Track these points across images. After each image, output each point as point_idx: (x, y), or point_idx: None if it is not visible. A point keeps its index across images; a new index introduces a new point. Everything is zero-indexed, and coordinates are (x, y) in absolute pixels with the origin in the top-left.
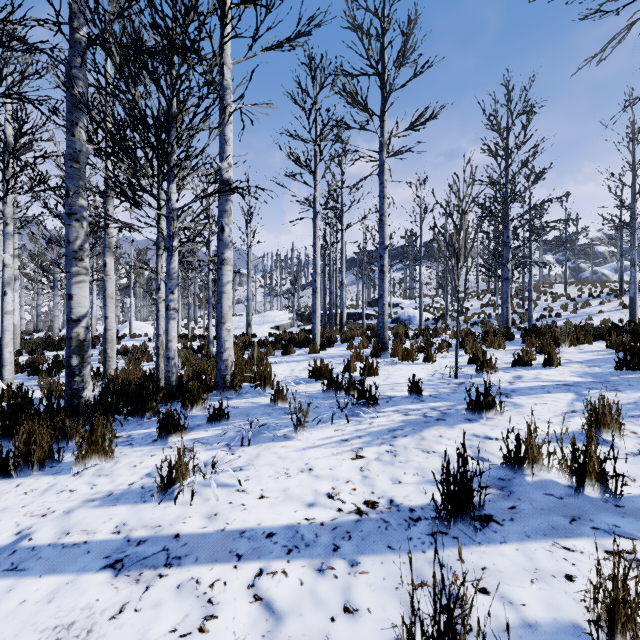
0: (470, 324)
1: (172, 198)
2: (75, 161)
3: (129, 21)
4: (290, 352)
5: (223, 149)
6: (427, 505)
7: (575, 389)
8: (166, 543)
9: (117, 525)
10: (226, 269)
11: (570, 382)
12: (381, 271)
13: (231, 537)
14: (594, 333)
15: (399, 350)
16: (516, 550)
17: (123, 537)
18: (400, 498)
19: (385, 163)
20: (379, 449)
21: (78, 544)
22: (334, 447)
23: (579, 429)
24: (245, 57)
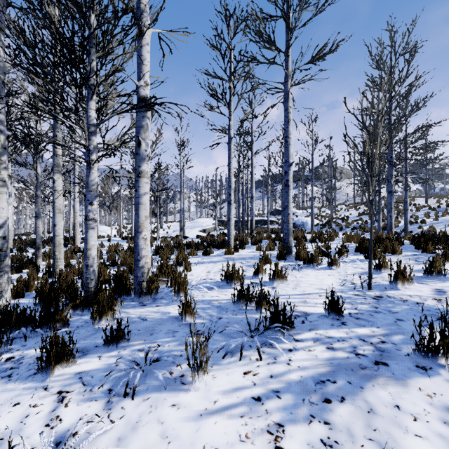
0: (351, 228)
1: (91, 114)
2: None
3: None
4: (209, 253)
5: (140, 68)
6: None
7: None
8: None
9: None
10: (142, 181)
11: None
12: (286, 185)
13: None
14: None
15: (304, 255)
16: None
17: None
18: None
19: (289, 92)
20: (309, 433)
21: None
22: (242, 417)
23: None
24: None
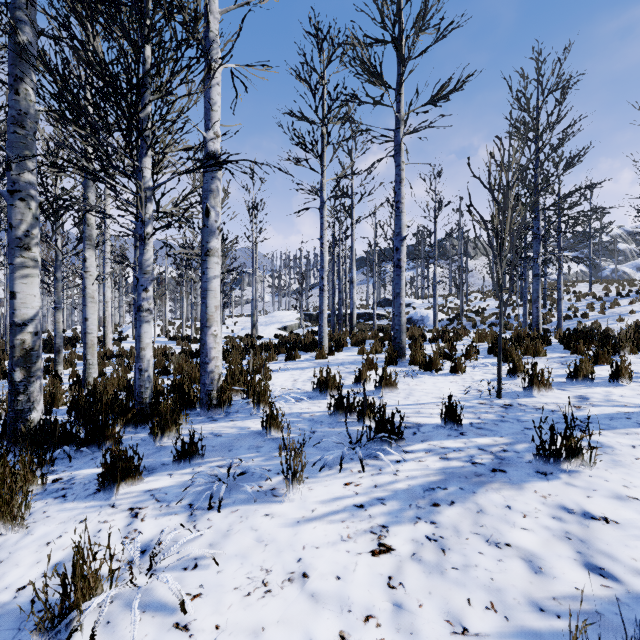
0: (488, 325)
1: (145, 174)
2: (19, 125)
3: None
4: (295, 357)
5: (208, 115)
6: None
7: None
8: None
9: None
10: (212, 261)
11: None
12: (397, 266)
13: None
14: None
15: (420, 358)
16: None
17: None
18: None
19: (402, 142)
20: (414, 531)
21: None
22: (343, 521)
23: None
24: (235, 4)
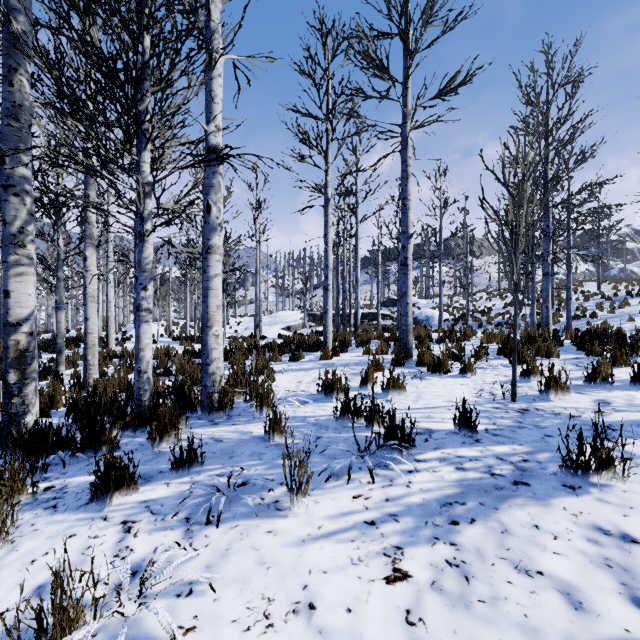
0: (494, 325)
1: (144, 169)
2: (13, 118)
3: None
4: (299, 358)
5: (209, 108)
6: None
7: None
8: None
9: None
10: (213, 259)
11: None
12: (404, 264)
13: None
14: None
15: (428, 359)
16: None
17: None
18: None
19: (409, 137)
20: (433, 554)
21: None
22: (353, 541)
23: None
24: None
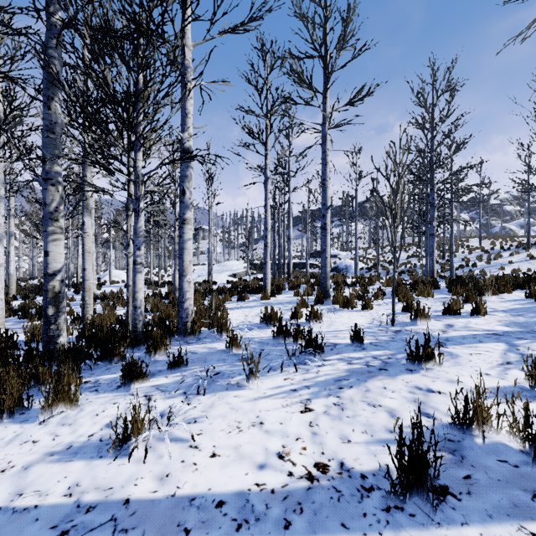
0: (398, 272)
1: (139, 165)
2: (51, 132)
3: (99, 6)
4: (244, 298)
5: (184, 121)
6: (379, 471)
7: (505, 339)
8: (115, 511)
9: (70, 486)
10: (187, 228)
11: (499, 331)
12: (324, 228)
13: (180, 505)
14: (512, 283)
15: (340, 298)
16: (480, 535)
17: (74, 501)
18: (350, 461)
19: (327, 134)
20: (327, 401)
21: (28, 509)
22: (284, 398)
23: (518, 383)
24: (204, 39)
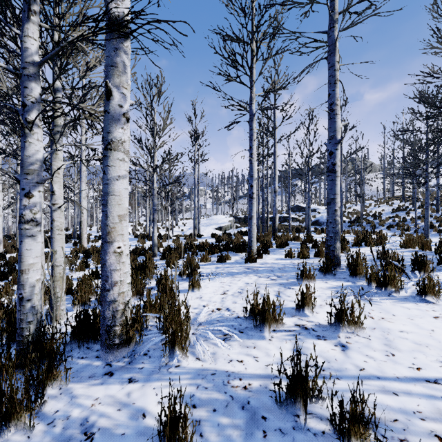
0: (386, 226)
1: (28, 45)
2: None
3: None
4: (226, 258)
5: None
6: None
7: None
8: None
9: None
10: (114, 157)
11: None
12: (331, 171)
13: None
14: None
15: (369, 273)
16: None
17: None
18: None
19: (336, 41)
20: None
21: None
22: None
23: None
24: None
